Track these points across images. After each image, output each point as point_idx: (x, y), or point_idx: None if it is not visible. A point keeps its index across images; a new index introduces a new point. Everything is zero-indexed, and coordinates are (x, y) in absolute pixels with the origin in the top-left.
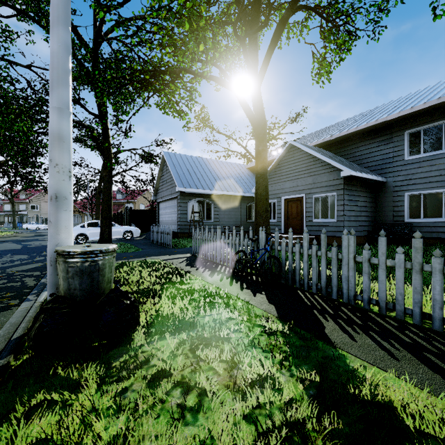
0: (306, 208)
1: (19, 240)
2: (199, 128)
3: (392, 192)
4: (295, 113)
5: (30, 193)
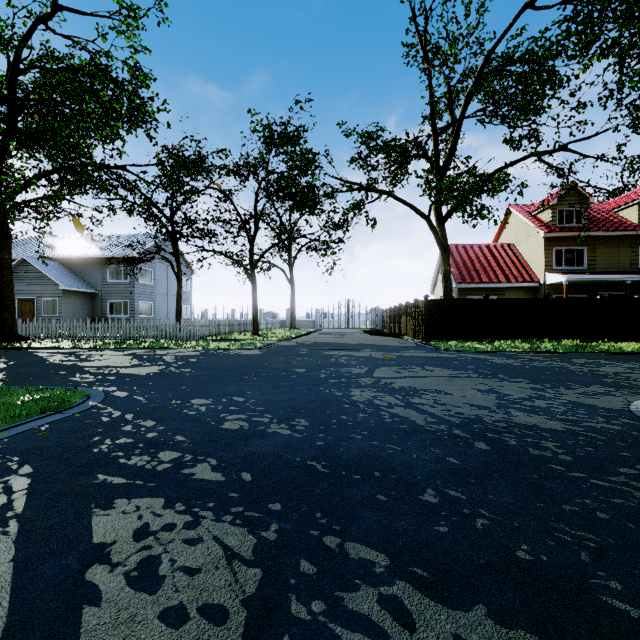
0: (37, 307)
1: None
2: None
3: (102, 300)
4: None
5: None
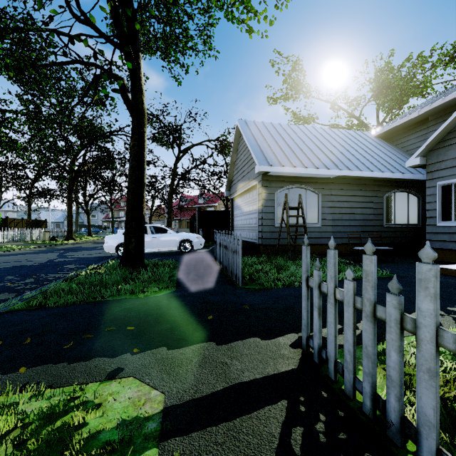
0: None
1: (79, 248)
2: (290, 98)
3: None
4: (453, 47)
5: None
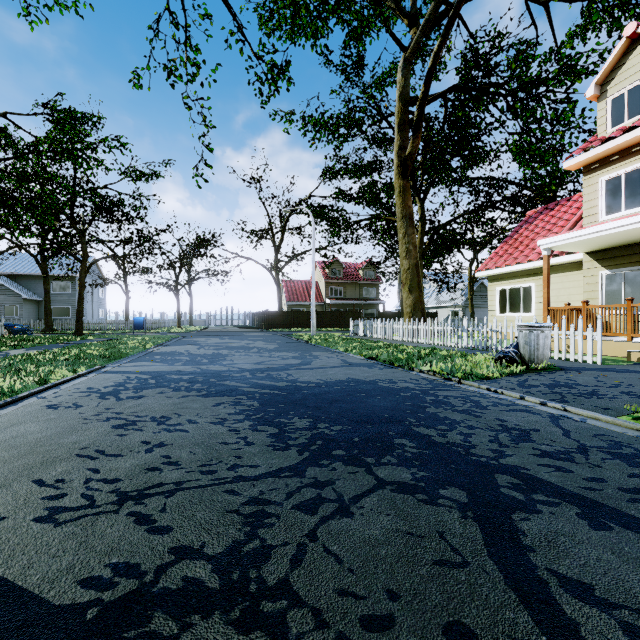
0: None
1: None
2: None
3: None
4: None
5: None
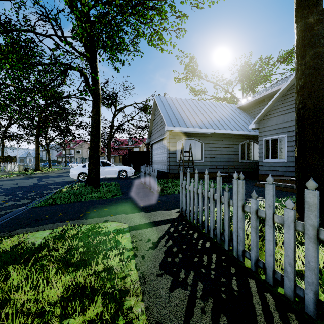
0: None
1: (48, 176)
2: (189, 79)
3: None
4: (285, 53)
5: (76, 143)
